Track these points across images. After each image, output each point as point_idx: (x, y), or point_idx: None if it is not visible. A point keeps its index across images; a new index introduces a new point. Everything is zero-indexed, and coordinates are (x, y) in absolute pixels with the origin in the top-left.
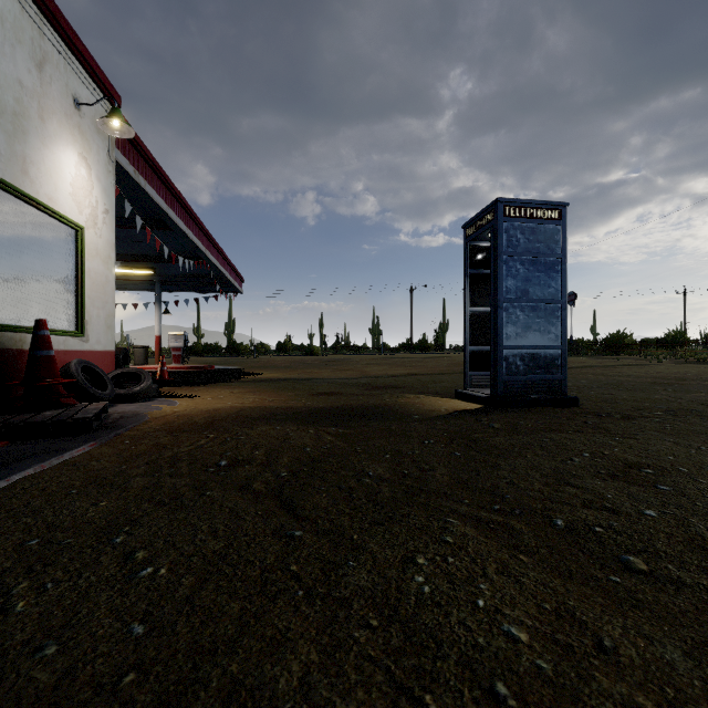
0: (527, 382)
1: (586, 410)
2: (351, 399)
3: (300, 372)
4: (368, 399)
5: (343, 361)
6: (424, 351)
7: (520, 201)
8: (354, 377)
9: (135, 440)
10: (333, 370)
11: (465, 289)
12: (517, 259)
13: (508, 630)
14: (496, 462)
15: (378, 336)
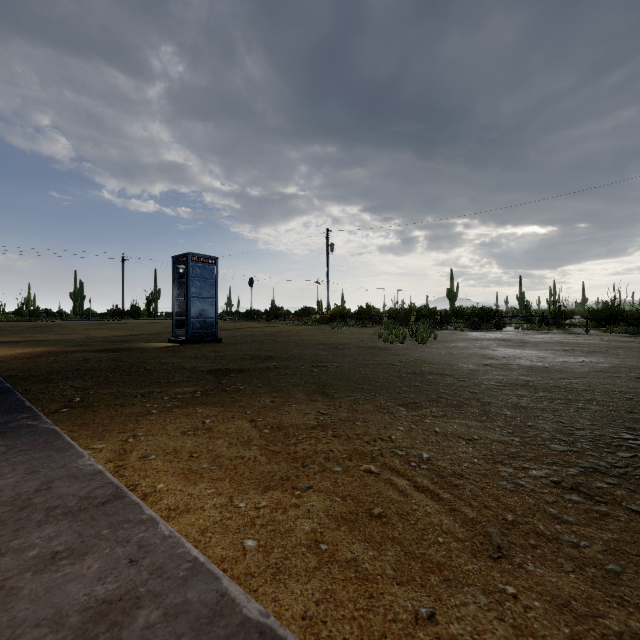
0: (201, 332)
1: (224, 343)
2: (105, 346)
3: (17, 336)
4: (117, 346)
5: (53, 327)
6: (137, 317)
7: (198, 255)
8: (87, 338)
9: (5, 362)
10: (54, 334)
11: (173, 288)
12: (197, 279)
13: (178, 361)
14: (182, 353)
15: (82, 302)
